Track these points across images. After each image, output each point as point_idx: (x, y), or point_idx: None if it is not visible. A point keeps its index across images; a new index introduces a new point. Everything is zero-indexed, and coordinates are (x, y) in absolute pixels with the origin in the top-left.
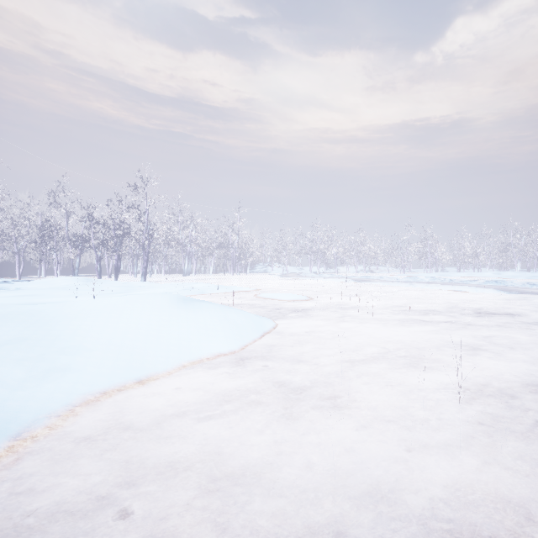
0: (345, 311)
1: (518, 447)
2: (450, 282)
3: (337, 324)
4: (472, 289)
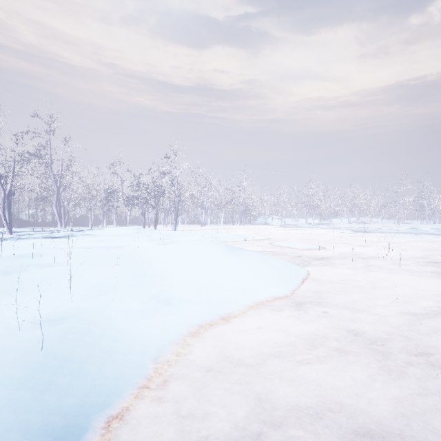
0: (364, 260)
1: None
2: None
3: (362, 273)
4: None
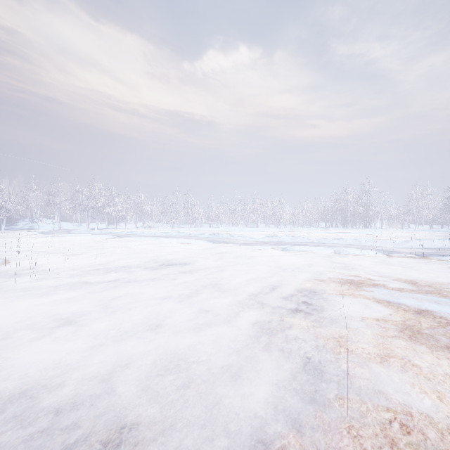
0: (22, 278)
1: None
2: (189, 235)
3: None
4: (193, 241)
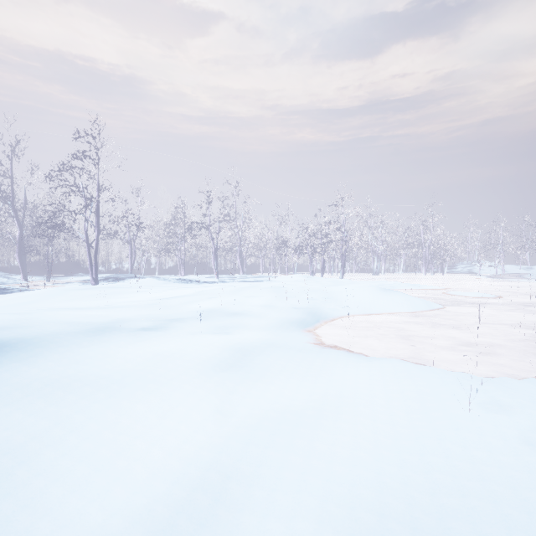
0: (530, 308)
1: None
2: None
3: (509, 315)
4: None
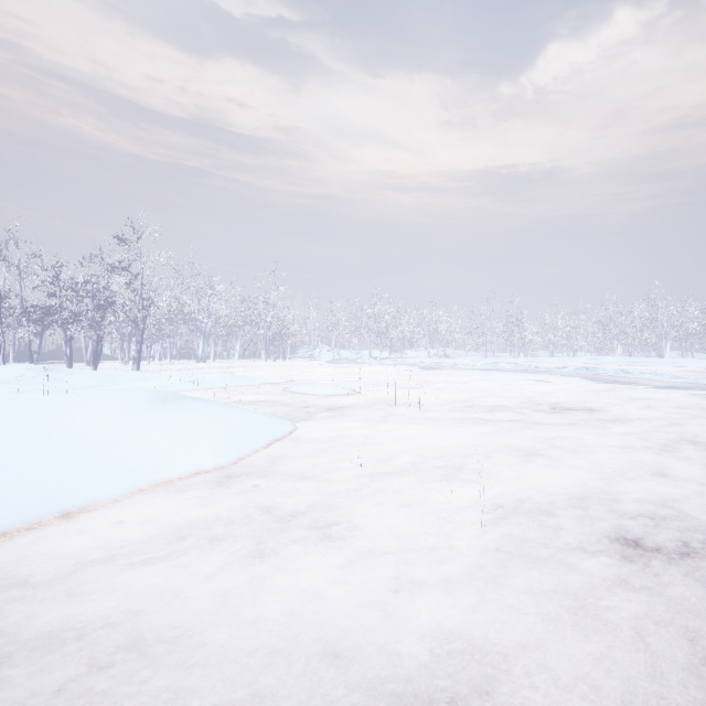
0: (395, 408)
1: (553, 576)
2: (535, 369)
3: (379, 426)
4: (557, 379)
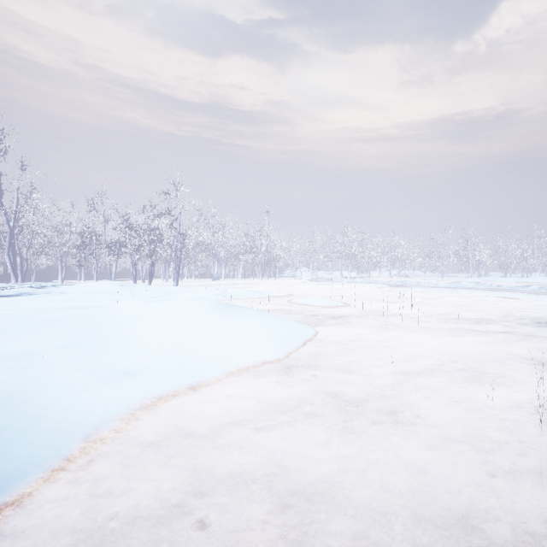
0: (386, 318)
1: None
2: (497, 287)
3: (379, 333)
4: (524, 296)
